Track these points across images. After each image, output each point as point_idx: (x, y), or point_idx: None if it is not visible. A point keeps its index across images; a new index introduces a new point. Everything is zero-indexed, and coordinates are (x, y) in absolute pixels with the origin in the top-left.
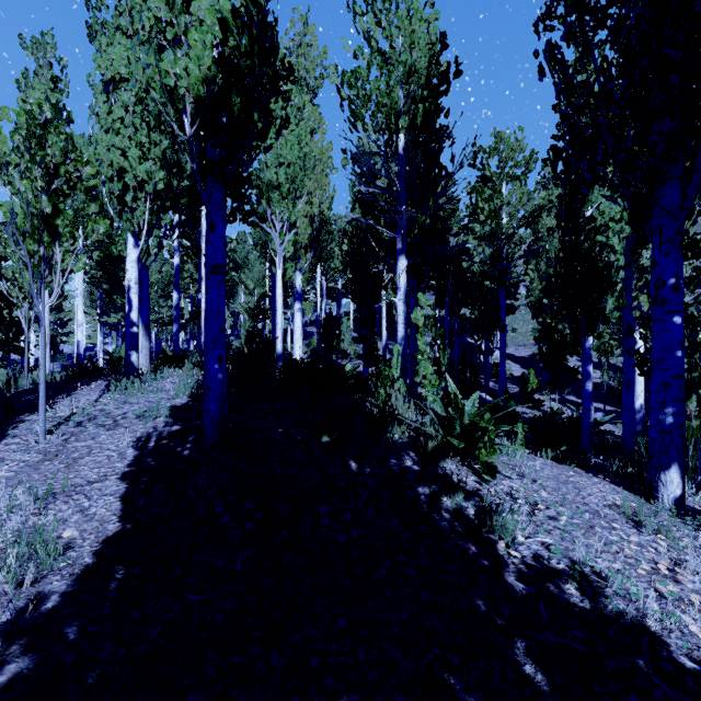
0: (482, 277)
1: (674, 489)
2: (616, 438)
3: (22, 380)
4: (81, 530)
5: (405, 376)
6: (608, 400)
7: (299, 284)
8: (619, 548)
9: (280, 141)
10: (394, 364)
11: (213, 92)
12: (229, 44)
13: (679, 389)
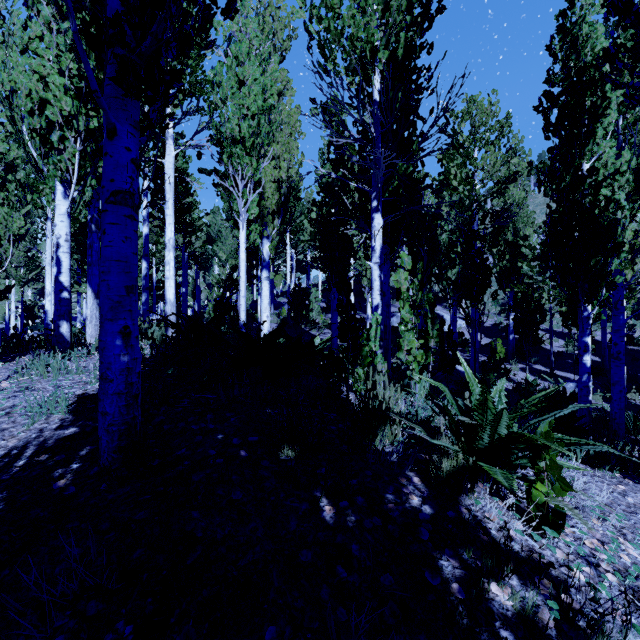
0: (471, 236)
1: None
2: (599, 413)
3: None
4: None
5: (381, 348)
6: (575, 369)
7: (267, 251)
8: None
9: (243, 90)
10: (372, 336)
11: None
12: None
13: None
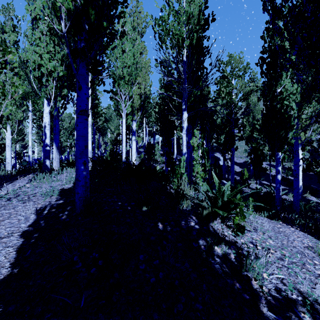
0: (226, 122)
1: None
2: (289, 202)
3: None
4: None
5: (187, 172)
6: (282, 183)
7: (134, 127)
8: None
9: (124, 55)
10: (182, 166)
11: (77, 6)
12: None
13: None
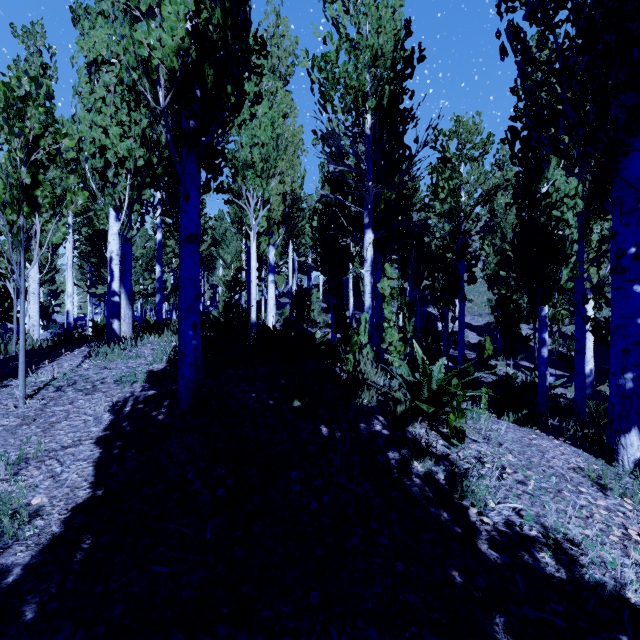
0: (444, 250)
1: (634, 451)
2: (567, 401)
3: (11, 347)
4: (51, 497)
5: (372, 343)
6: (558, 365)
7: (272, 257)
8: (588, 512)
9: (255, 123)
10: (362, 331)
11: (186, 63)
12: (202, 16)
13: (639, 355)
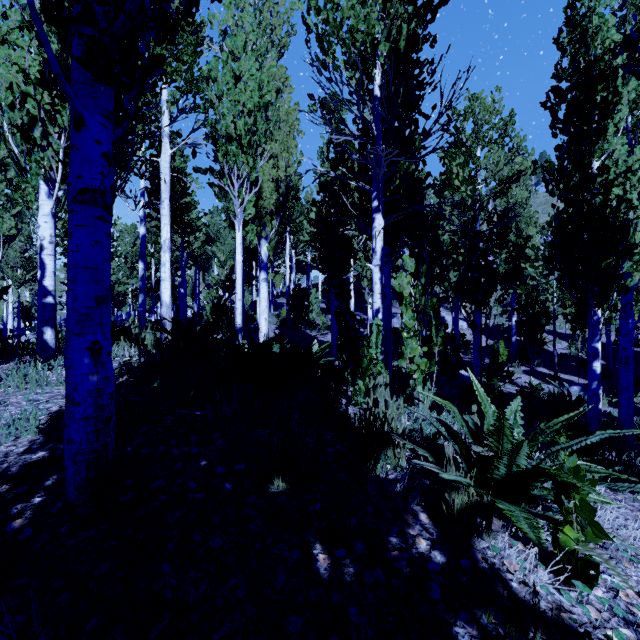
0: (476, 237)
1: None
2: (606, 418)
3: None
4: None
5: (382, 354)
6: (579, 372)
7: (265, 252)
8: None
9: (239, 86)
10: (373, 343)
11: None
12: None
13: None
